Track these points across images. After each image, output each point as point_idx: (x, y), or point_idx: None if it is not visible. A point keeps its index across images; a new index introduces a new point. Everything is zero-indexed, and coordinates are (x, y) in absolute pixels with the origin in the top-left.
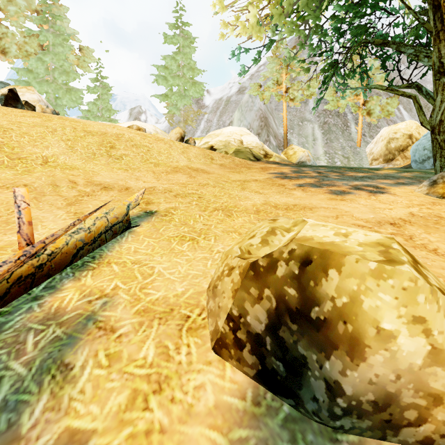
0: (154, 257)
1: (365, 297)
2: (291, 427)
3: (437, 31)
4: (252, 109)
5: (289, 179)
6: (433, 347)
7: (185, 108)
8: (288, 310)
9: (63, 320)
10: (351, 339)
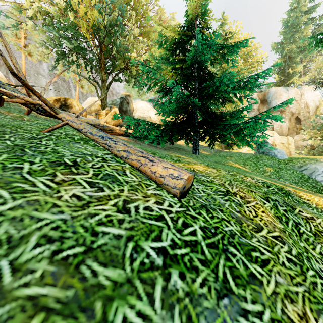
0: None
1: (73, 102)
2: None
3: (101, 67)
4: None
5: None
6: (79, 108)
7: None
8: (63, 105)
9: None
10: (71, 107)
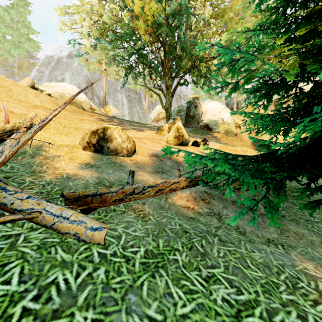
0: (52, 137)
1: (113, 133)
2: (101, 155)
3: (164, 72)
4: (80, 74)
5: (105, 122)
6: (122, 140)
7: (20, 57)
8: (101, 138)
9: (32, 145)
10: (111, 139)
